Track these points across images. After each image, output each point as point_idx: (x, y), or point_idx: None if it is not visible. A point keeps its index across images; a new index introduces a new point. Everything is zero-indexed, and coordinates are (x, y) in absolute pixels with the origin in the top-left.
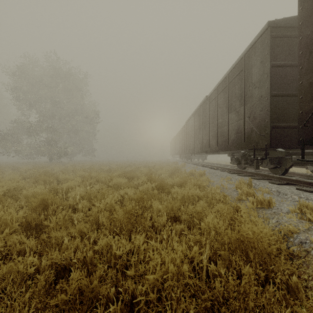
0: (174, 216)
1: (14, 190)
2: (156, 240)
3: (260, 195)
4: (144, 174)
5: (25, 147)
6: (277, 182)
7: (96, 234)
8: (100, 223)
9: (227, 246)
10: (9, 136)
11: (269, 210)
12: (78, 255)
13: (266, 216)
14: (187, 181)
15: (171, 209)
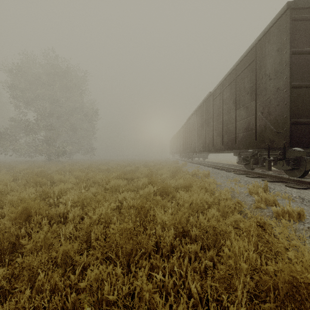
0: (182, 229)
1: (0, 194)
2: (163, 271)
3: (287, 204)
4: (144, 175)
5: (23, 146)
6: (295, 185)
7: (85, 258)
8: (93, 239)
9: (272, 294)
10: (7, 134)
11: (301, 224)
12: (54, 302)
13: (299, 233)
14: (191, 183)
15: (179, 222)
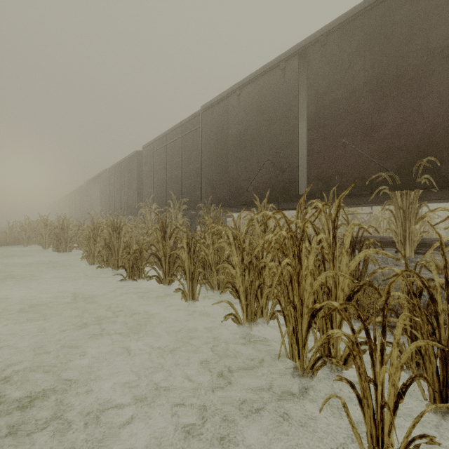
0: None
1: None
2: None
3: None
4: None
5: None
6: None
7: None
8: None
9: None
10: None
11: None
12: None
13: None
14: None
15: None
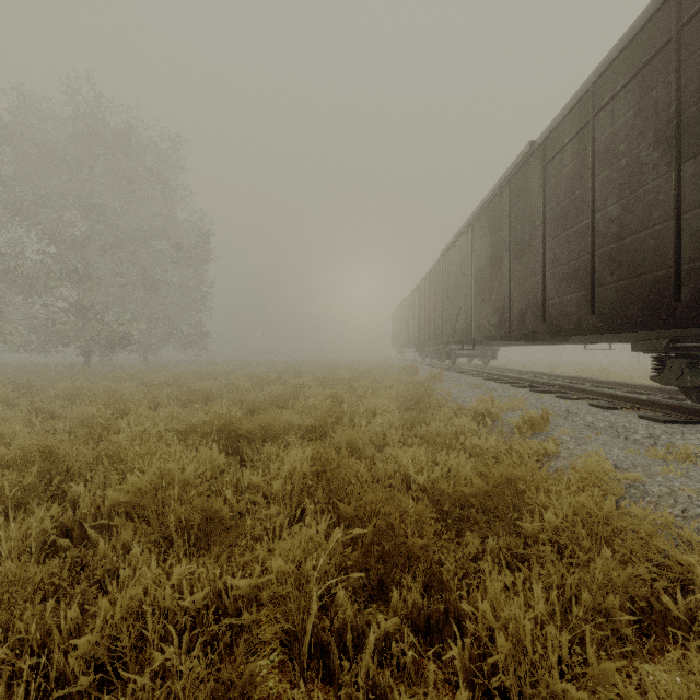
0: None
1: None
2: None
3: None
4: (312, 420)
5: (14, 326)
6: None
7: None
8: None
9: None
10: None
11: None
12: None
13: None
14: (516, 483)
15: None
